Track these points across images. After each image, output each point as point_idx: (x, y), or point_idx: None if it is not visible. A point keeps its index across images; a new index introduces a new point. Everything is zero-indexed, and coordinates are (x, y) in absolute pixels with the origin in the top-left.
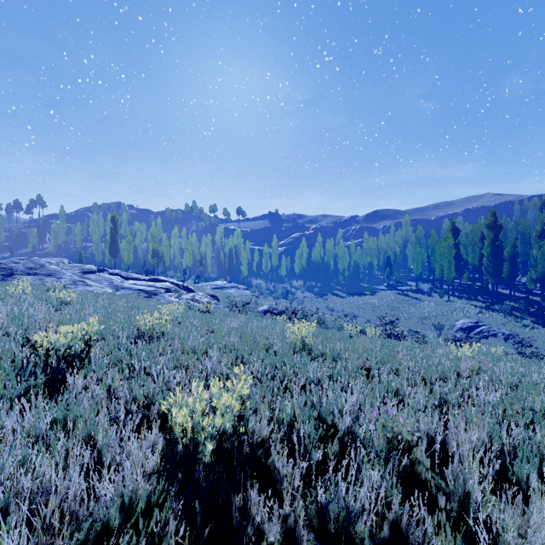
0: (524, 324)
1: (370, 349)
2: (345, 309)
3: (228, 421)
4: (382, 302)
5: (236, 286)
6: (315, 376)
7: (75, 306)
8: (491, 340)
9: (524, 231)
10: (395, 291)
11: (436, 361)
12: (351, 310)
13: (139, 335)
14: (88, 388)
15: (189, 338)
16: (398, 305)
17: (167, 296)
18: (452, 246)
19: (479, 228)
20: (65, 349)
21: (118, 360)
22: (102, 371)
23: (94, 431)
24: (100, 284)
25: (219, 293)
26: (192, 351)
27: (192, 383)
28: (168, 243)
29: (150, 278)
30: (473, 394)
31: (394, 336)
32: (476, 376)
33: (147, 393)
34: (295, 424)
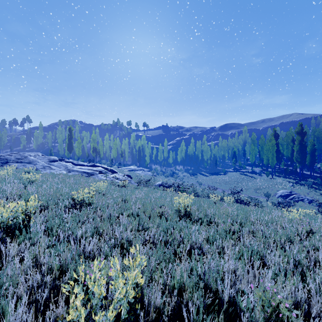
0: (321, 193)
1: (230, 214)
2: (208, 183)
3: (123, 308)
4: (231, 179)
5: (142, 169)
6: (197, 242)
7: (38, 183)
8: (300, 203)
9: (318, 135)
10: (239, 172)
11: (279, 224)
12: (212, 184)
13: (74, 204)
14: (22, 253)
15: (108, 206)
16: (241, 181)
17: (100, 176)
18: (274, 145)
19: (290, 134)
20: (8, 221)
21: (52, 227)
22: (37, 237)
23: (4, 307)
24: (60, 168)
25: (132, 173)
26: (109, 217)
27: (95, 262)
28: (102, 143)
29: (90, 164)
30: (315, 254)
31: (240, 201)
32: (313, 238)
33: (62, 263)
34: (184, 296)
